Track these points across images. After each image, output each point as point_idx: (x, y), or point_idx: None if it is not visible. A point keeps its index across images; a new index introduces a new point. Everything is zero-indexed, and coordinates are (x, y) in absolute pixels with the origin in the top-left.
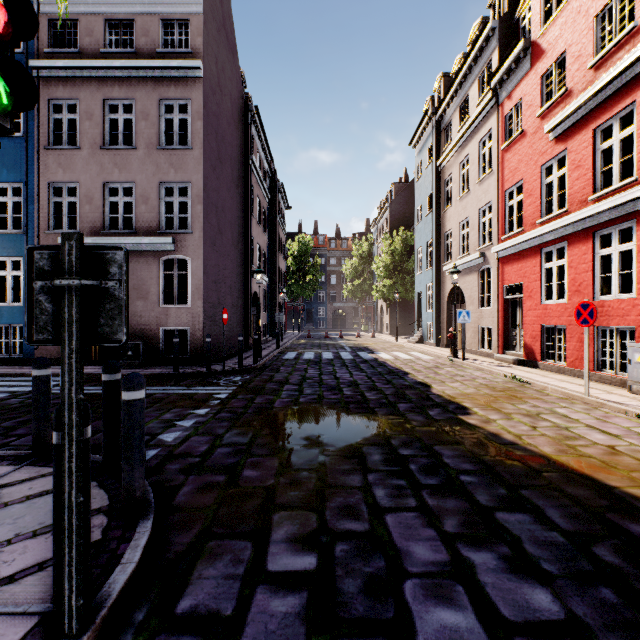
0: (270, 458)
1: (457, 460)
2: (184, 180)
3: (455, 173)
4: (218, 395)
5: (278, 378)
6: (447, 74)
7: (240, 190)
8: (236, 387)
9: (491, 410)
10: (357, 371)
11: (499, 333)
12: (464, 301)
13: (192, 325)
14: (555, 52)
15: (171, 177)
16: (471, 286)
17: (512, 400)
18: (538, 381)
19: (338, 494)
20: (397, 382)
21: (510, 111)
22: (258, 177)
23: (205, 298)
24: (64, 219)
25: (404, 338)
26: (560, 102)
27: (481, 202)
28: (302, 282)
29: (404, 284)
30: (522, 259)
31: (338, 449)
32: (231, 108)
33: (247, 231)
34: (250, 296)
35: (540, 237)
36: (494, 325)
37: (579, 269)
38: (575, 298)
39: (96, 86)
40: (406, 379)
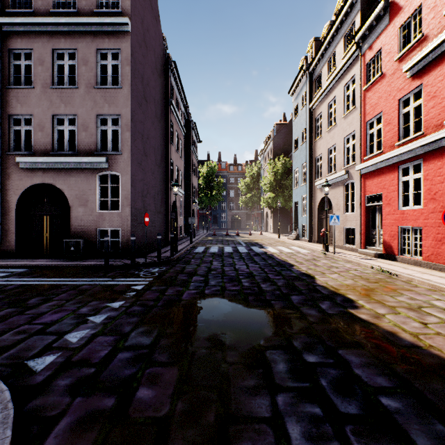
0: (170, 368)
1: (368, 371)
2: (116, 112)
3: (324, 111)
4: (135, 286)
5: (188, 269)
6: (317, 39)
7: (162, 124)
8: (152, 278)
9: (375, 303)
10: (252, 263)
11: (361, 232)
12: (330, 208)
13: (122, 226)
14: (412, 7)
15: (105, 110)
16: (337, 196)
17: (389, 292)
18: (403, 273)
19: (244, 434)
20: (286, 273)
21: (371, 59)
22: (176, 116)
23: (132, 205)
24: (22, 143)
25: (284, 236)
26: (416, 46)
27: (346, 132)
28: (209, 195)
29: (283, 196)
30: (382, 174)
31: (241, 354)
32: (155, 61)
33: (168, 156)
34: (170, 204)
35: (398, 156)
36: (357, 226)
37: (434, 181)
38: (431, 204)
39: (47, 39)
40: (292, 270)
